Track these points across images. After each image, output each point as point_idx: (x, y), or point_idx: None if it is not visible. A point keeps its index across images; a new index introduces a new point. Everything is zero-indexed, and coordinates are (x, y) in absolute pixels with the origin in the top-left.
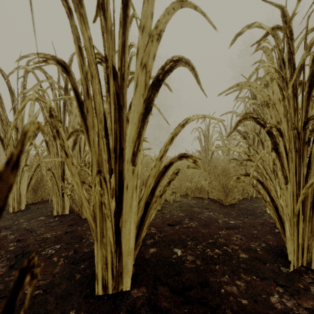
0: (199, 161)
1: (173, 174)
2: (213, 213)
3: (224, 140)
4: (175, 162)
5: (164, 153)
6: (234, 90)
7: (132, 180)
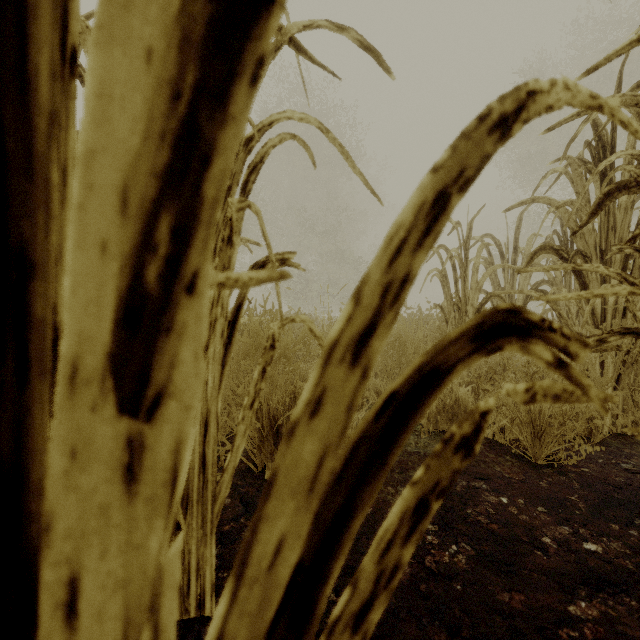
0: (582, 353)
1: (443, 454)
2: (509, 497)
3: (542, 269)
4: (456, 369)
5: (382, 308)
6: (577, 112)
7: (117, 533)
